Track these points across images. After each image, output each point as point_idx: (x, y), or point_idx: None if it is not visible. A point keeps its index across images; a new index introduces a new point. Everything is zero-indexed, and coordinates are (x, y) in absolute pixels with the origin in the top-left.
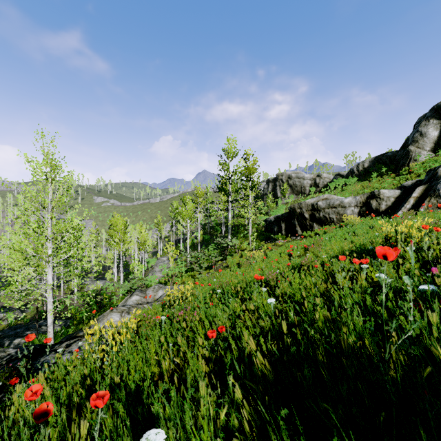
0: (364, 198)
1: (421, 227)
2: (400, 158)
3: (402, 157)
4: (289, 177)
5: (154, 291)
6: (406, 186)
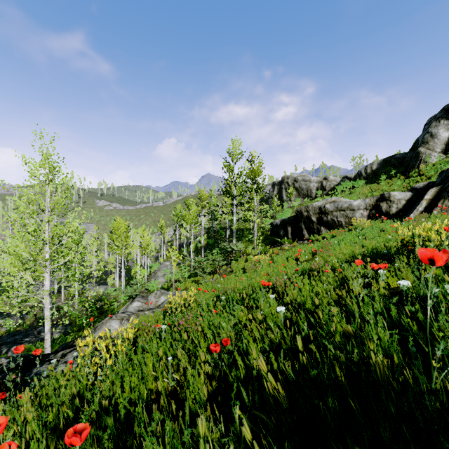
0: (374, 201)
1: (440, 229)
2: (409, 160)
3: (411, 159)
4: (295, 180)
5: (155, 297)
6: (418, 188)
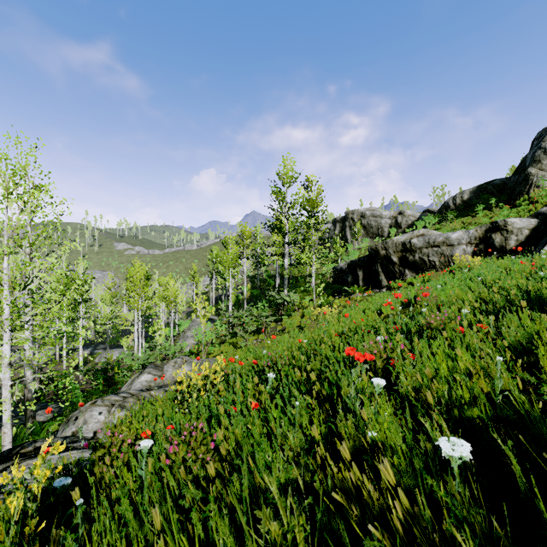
0: (482, 232)
1: None
2: (513, 185)
3: (516, 184)
4: (362, 215)
5: (174, 367)
6: (546, 213)
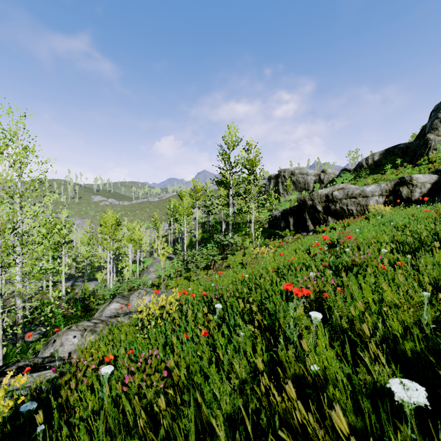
0: (392, 186)
1: None
2: (415, 148)
3: (417, 147)
4: (291, 173)
5: (138, 297)
6: None
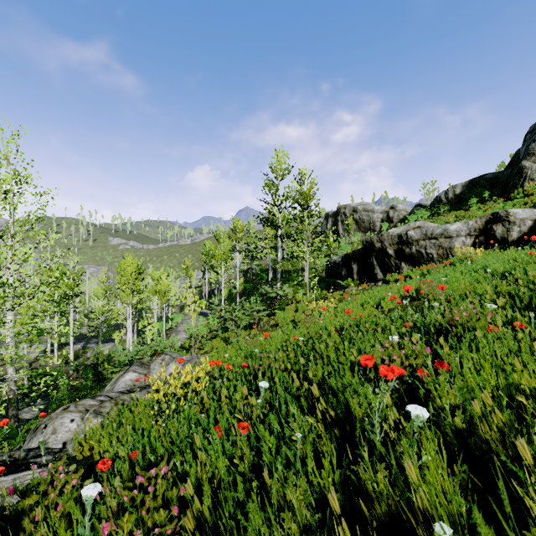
0: (482, 223)
1: None
2: (506, 179)
3: (509, 178)
4: (353, 210)
5: (162, 365)
6: None
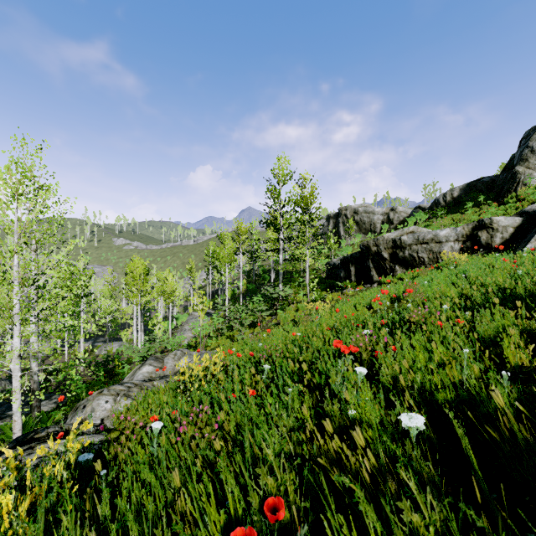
0: (469, 230)
1: None
2: (501, 183)
3: (504, 182)
4: (354, 212)
5: (174, 359)
6: (530, 211)
